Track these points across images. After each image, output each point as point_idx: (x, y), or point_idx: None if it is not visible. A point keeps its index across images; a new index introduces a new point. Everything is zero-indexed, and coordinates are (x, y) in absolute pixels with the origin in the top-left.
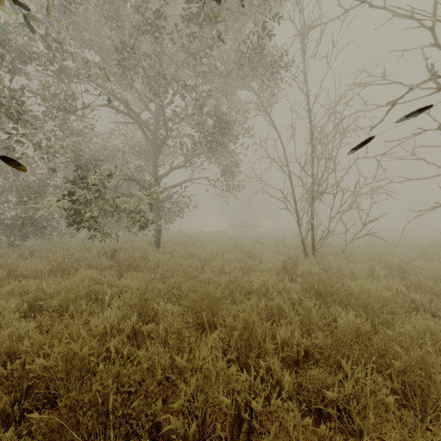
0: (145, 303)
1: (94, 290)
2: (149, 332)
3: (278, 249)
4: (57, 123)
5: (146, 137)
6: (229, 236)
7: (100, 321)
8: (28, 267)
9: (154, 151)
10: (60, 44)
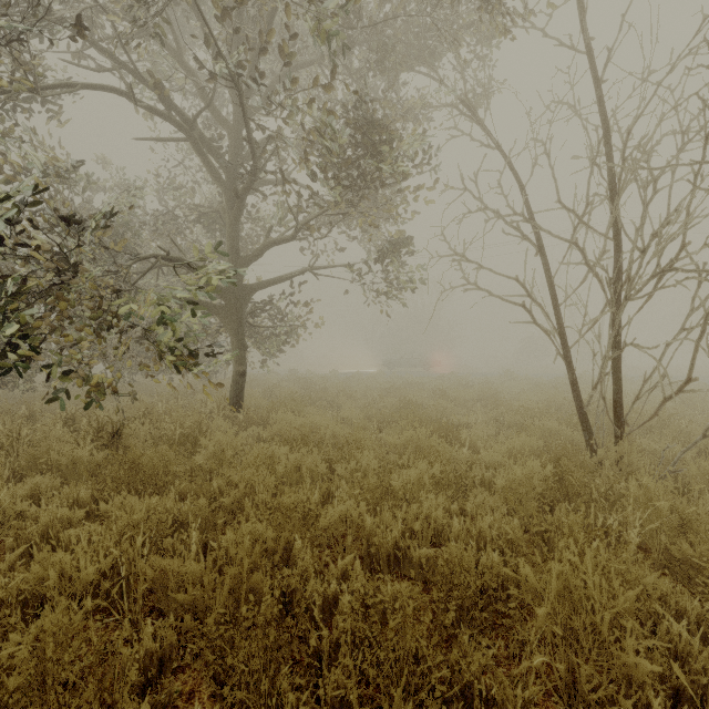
0: None
1: None
2: None
3: (495, 413)
4: None
5: (213, 175)
6: (384, 383)
7: None
8: None
9: (232, 207)
10: None
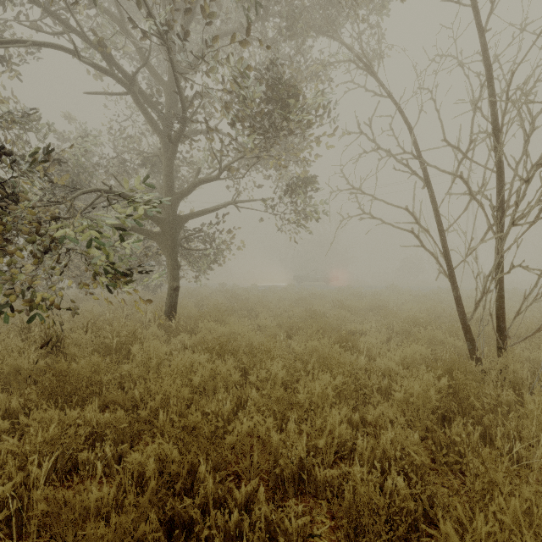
0: None
1: None
2: None
3: (385, 321)
4: None
5: (151, 124)
6: (293, 295)
7: None
8: None
9: (167, 151)
10: None
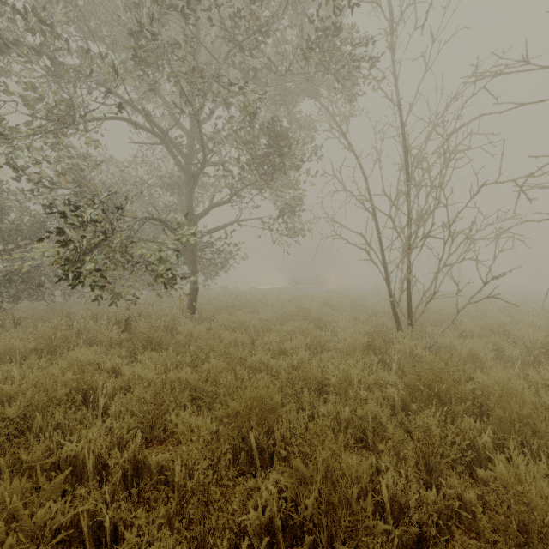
0: (161, 408)
1: (87, 384)
2: (160, 466)
3: (355, 314)
4: (48, 140)
5: (177, 163)
6: (288, 296)
7: (82, 445)
8: (1, 345)
9: (188, 183)
10: (49, 25)
